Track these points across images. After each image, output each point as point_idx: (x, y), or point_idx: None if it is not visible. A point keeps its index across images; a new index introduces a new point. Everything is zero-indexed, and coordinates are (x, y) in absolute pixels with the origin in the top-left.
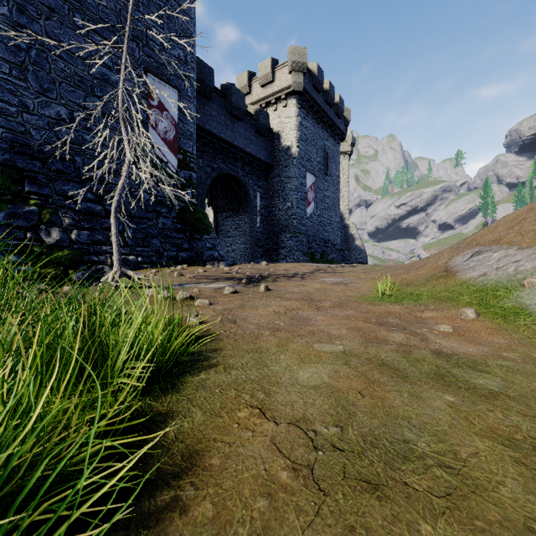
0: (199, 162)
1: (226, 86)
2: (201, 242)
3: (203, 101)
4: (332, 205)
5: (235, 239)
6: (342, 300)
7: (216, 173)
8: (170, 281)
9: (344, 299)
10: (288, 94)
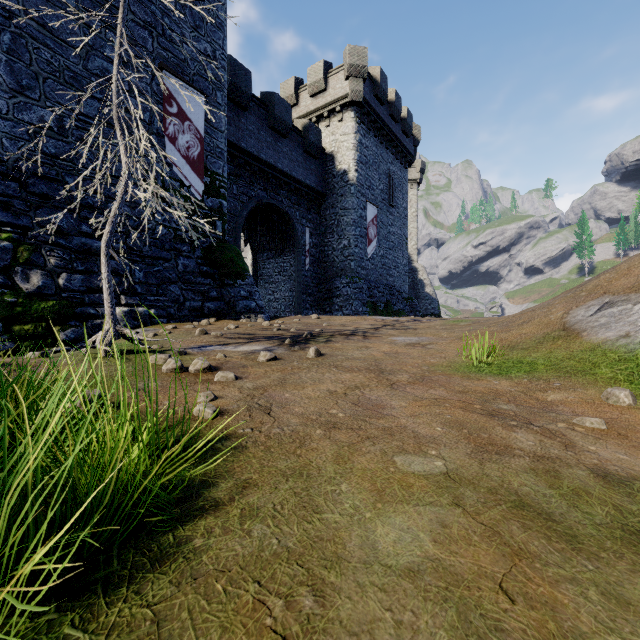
0: (233, 189)
1: (267, 94)
2: (234, 289)
3: (238, 112)
4: (399, 244)
5: (279, 286)
6: (423, 370)
7: (254, 203)
8: (188, 342)
9: (426, 369)
10: (344, 105)
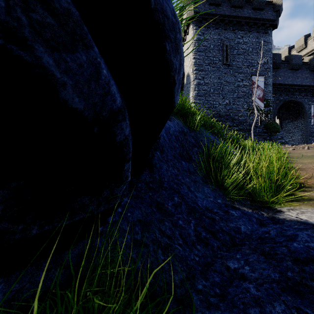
0: (272, 100)
1: (288, 56)
2: (275, 136)
3: (275, 71)
4: None
5: (294, 134)
6: None
7: (282, 102)
8: None
9: None
10: None
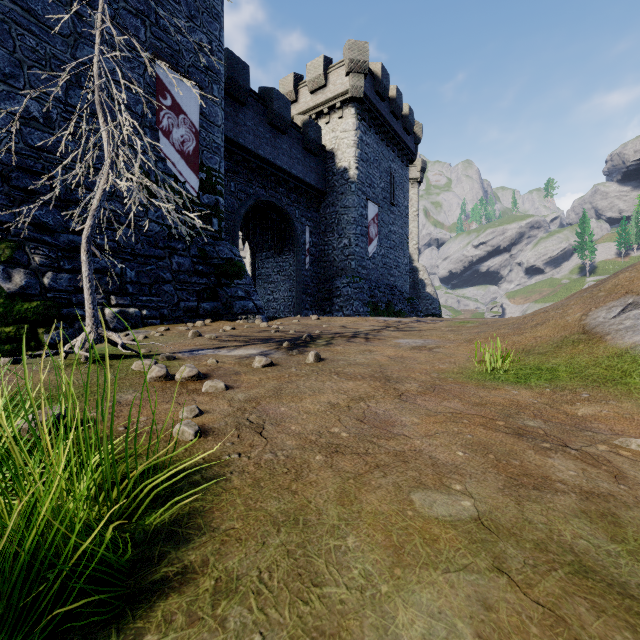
0: (231, 186)
1: (266, 89)
2: (230, 289)
3: (236, 107)
4: (400, 243)
5: (278, 286)
6: (433, 378)
7: (253, 201)
8: (179, 345)
9: (436, 376)
10: (345, 101)
